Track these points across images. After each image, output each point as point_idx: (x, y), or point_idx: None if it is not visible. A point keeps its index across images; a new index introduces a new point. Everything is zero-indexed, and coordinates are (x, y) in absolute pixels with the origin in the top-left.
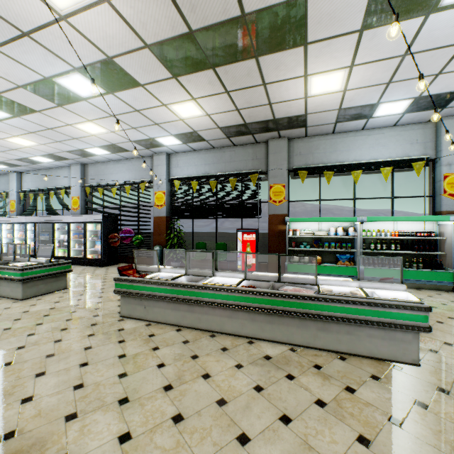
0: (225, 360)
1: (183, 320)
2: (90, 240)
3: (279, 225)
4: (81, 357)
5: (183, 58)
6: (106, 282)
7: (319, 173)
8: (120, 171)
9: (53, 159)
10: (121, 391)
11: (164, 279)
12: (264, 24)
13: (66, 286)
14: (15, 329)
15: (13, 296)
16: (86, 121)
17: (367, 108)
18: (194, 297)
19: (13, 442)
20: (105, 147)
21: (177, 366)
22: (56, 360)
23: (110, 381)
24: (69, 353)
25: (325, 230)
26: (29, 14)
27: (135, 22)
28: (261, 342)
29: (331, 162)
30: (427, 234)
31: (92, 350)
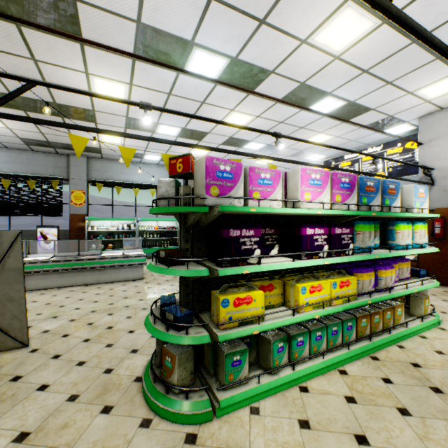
0: (45, 296)
1: None
2: None
3: (80, 223)
4: None
5: None
6: None
7: (112, 186)
8: None
9: None
10: None
11: None
12: (69, 109)
13: None
14: None
15: None
16: None
17: (139, 154)
18: None
19: None
20: None
21: None
22: None
23: None
24: None
25: (117, 226)
26: None
27: None
28: (67, 288)
29: (121, 180)
30: (172, 228)
31: None
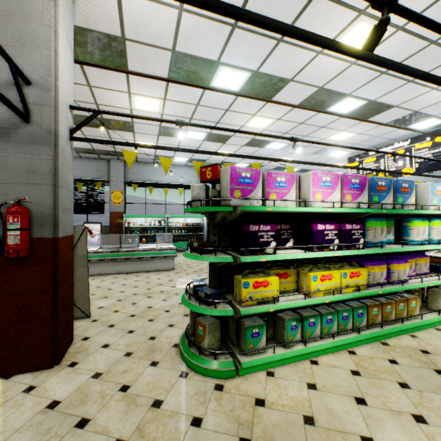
0: (95, 281)
1: None
2: None
3: (118, 219)
4: None
5: None
6: None
7: (145, 187)
8: None
9: None
10: None
11: None
12: (113, 122)
13: None
14: None
15: None
16: None
17: (169, 157)
18: None
19: None
20: None
21: None
22: None
23: None
24: None
25: (149, 223)
26: None
27: None
28: (112, 275)
29: (153, 181)
30: (198, 224)
31: None
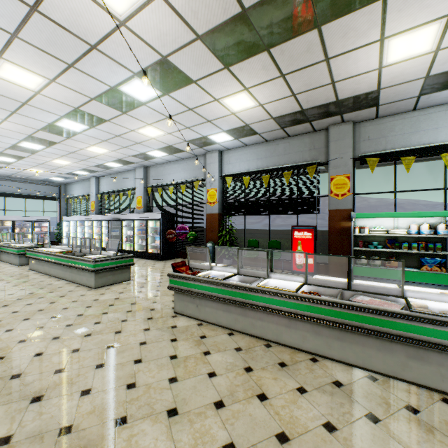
0: (284, 379)
1: (235, 324)
2: (151, 236)
3: (341, 222)
4: (136, 352)
5: (235, 44)
6: (163, 276)
7: (394, 159)
8: (177, 171)
9: (122, 164)
10: (170, 400)
11: (216, 279)
12: None
13: (129, 278)
14: (86, 316)
15: (88, 285)
16: (146, 125)
17: None
18: (246, 300)
19: (68, 439)
20: (163, 149)
21: (229, 378)
22: (114, 353)
23: (160, 384)
24: (126, 347)
25: (403, 228)
26: (95, 26)
27: (187, 12)
28: (327, 362)
29: (411, 145)
30: None
31: (146, 346)
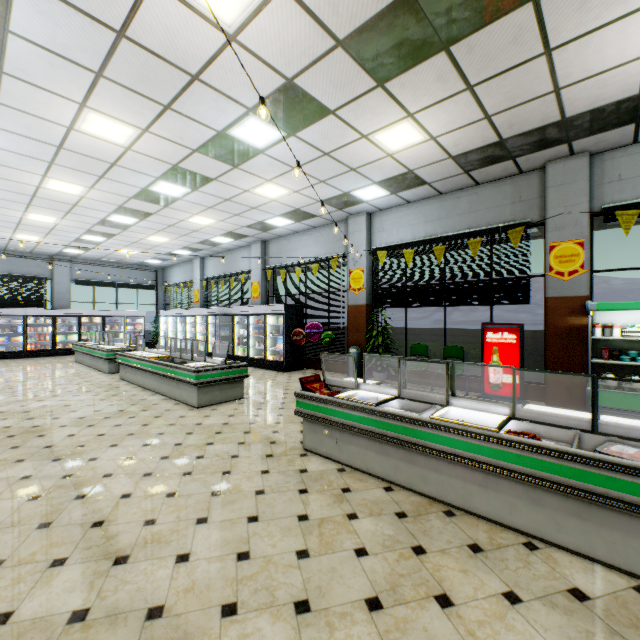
0: (480, 575)
1: (395, 474)
2: (271, 337)
3: (569, 317)
4: (250, 505)
5: (394, 46)
6: (288, 394)
7: None
8: (306, 245)
9: (232, 238)
10: (299, 586)
11: (365, 403)
12: None
13: (242, 396)
14: (186, 446)
15: (189, 402)
16: (265, 182)
17: None
18: (413, 439)
19: (158, 626)
20: (287, 214)
21: (388, 561)
22: (221, 503)
23: (284, 559)
24: (236, 495)
25: None
26: (196, 47)
27: (322, 7)
28: (555, 552)
29: None
30: None
31: (264, 497)
